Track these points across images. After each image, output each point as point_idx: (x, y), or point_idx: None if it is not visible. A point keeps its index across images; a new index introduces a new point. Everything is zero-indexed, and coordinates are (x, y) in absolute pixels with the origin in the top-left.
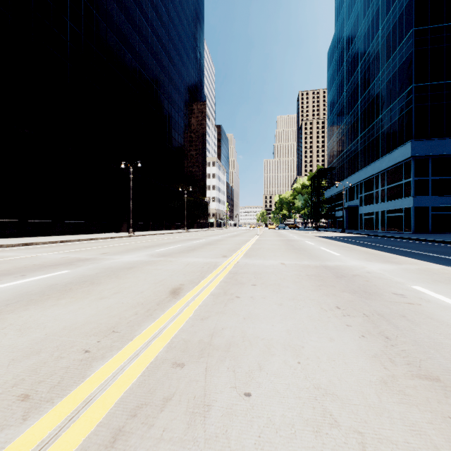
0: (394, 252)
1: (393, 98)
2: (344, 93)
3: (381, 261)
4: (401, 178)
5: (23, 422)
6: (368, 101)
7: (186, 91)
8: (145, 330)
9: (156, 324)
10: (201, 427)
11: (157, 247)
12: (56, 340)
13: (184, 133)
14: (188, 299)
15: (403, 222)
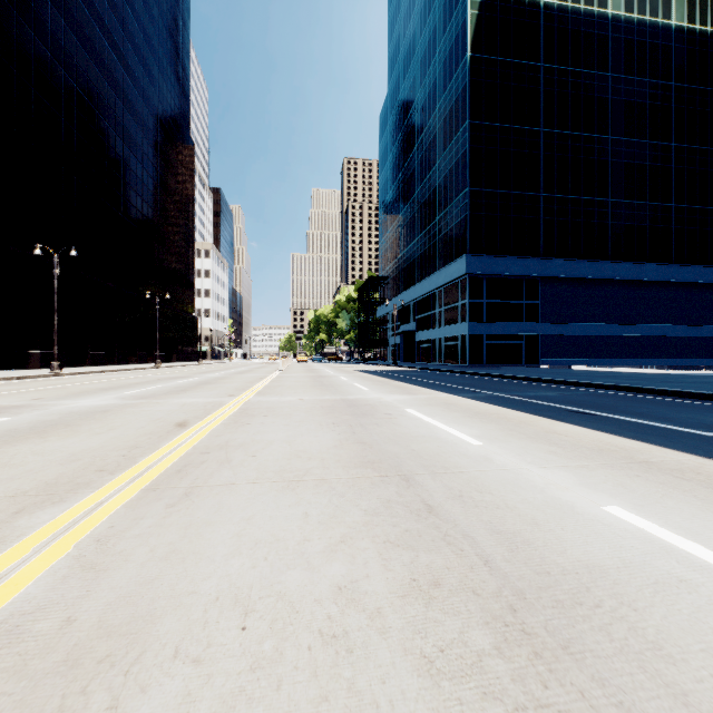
0: (425, 385)
1: (450, 199)
2: (399, 177)
3: (403, 393)
4: (457, 299)
5: (114, 475)
6: (425, 195)
7: (158, 129)
8: (168, 444)
9: (176, 441)
10: (228, 465)
11: (124, 389)
12: (86, 454)
13: (155, 199)
14: (199, 428)
15: (459, 352)
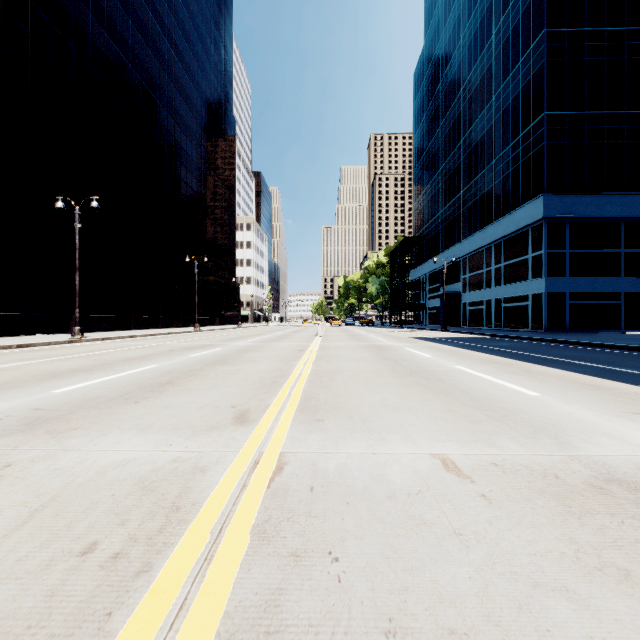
0: (629, 380)
1: (514, 133)
2: (438, 130)
3: None
4: (526, 251)
5: None
6: (475, 139)
7: (201, 103)
8: None
9: None
10: None
11: (79, 376)
12: None
13: (198, 170)
14: None
15: (529, 315)
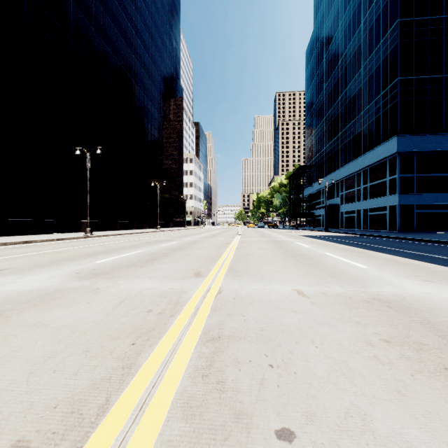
0: (430, 260)
1: (376, 92)
2: (323, 90)
3: (447, 280)
4: (385, 175)
5: None
6: (349, 97)
7: (160, 80)
8: None
9: None
10: None
11: (103, 255)
12: None
13: (159, 124)
14: None
15: (387, 220)
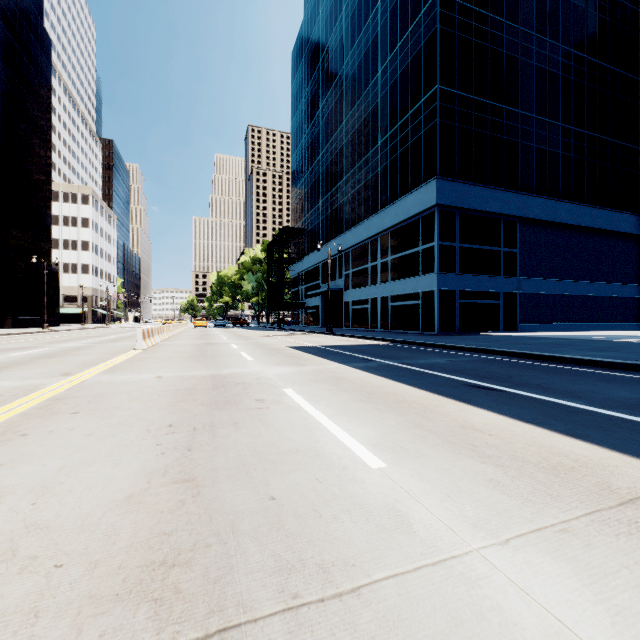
0: None
1: (403, 110)
2: (319, 111)
3: None
4: (416, 243)
5: None
6: (359, 119)
7: None
8: None
9: None
10: None
11: None
12: None
13: None
14: None
15: (420, 315)
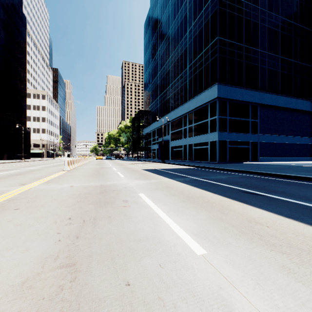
0: None
1: (200, 50)
2: (157, 52)
3: None
4: (207, 117)
5: None
6: (177, 56)
7: None
8: None
9: None
10: None
11: None
12: None
13: None
14: None
15: (209, 153)
